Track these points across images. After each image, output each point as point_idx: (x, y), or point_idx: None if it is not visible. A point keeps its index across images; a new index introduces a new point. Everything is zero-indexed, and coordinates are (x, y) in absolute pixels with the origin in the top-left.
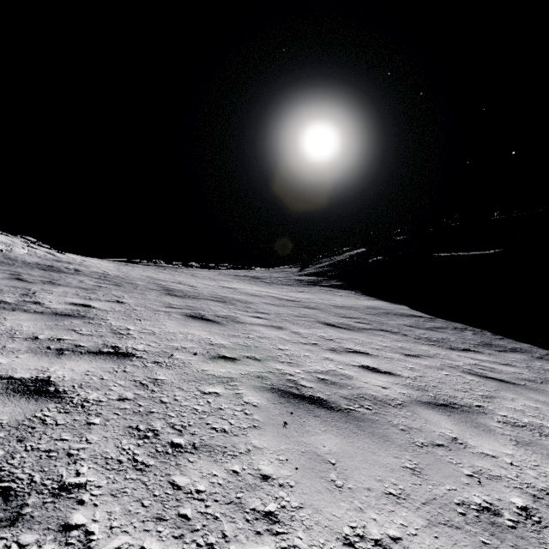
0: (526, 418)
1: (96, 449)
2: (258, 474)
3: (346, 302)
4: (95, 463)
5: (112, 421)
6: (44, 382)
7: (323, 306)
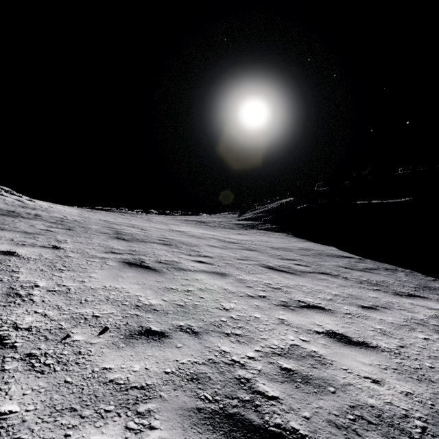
0: None
1: None
2: None
3: (281, 243)
4: None
5: None
6: None
7: (262, 248)
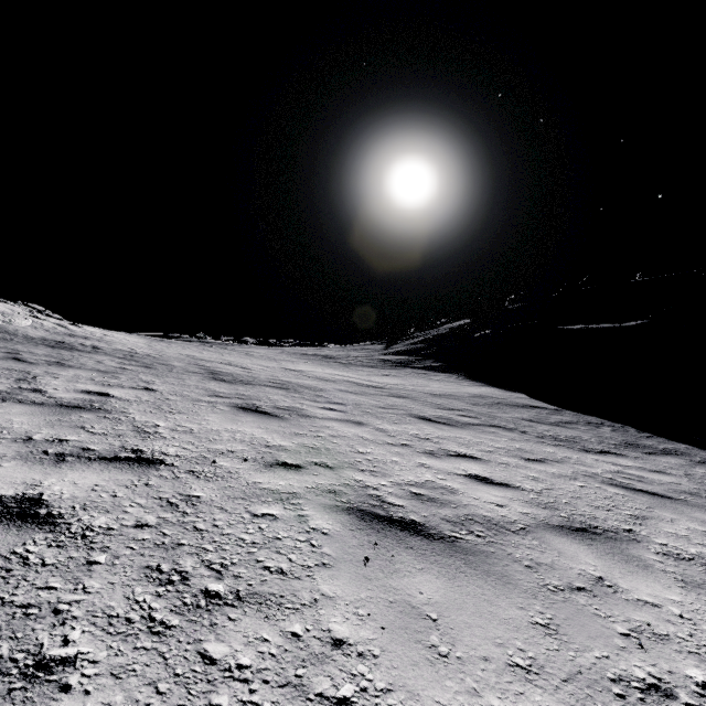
0: (693, 547)
1: (96, 603)
2: (328, 638)
3: (446, 389)
4: (93, 624)
5: (124, 559)
6: (32, 501)
7: (416, 394)
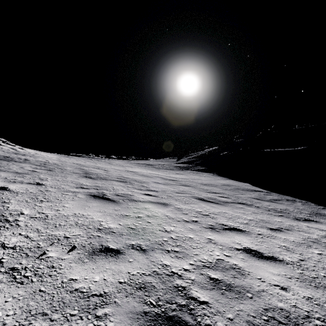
0: None
1: None
2: None
3: (209, 181)
4: None
5: None
6: None
7: (194, 184)
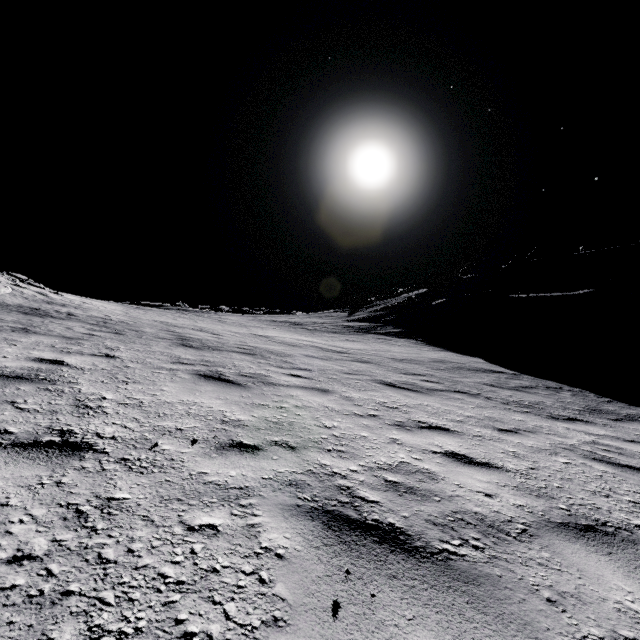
0: None
1: None
2: None
3: (407, 354)
4: None
5: None
6: None
7: (379, 359)
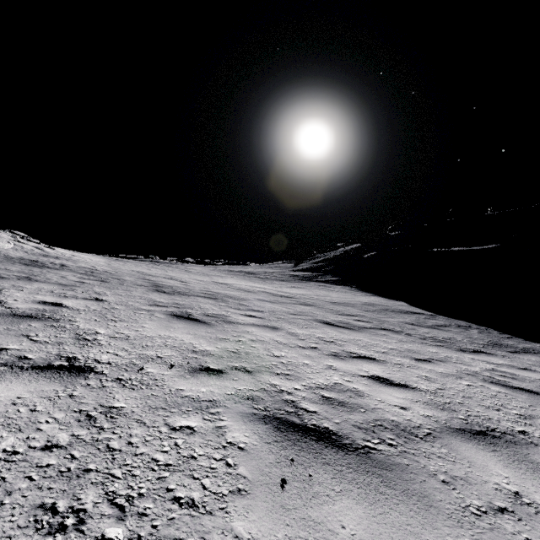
0: None
1: None
2: None
3: (343, 298)
4: None
5: (16, 495)
6: None
7: (320, 303)
